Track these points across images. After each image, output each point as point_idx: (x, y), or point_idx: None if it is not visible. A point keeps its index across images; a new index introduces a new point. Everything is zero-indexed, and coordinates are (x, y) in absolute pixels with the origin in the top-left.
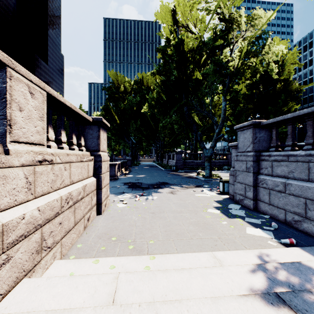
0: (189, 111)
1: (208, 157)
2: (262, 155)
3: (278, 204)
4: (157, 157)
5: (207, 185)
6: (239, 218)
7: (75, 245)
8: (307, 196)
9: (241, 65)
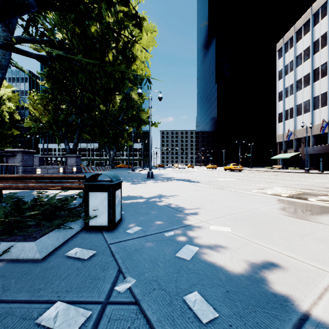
0: None
1: None
2: None
3: None
4: None
5: None
6: None
7: None
8: None
9: None
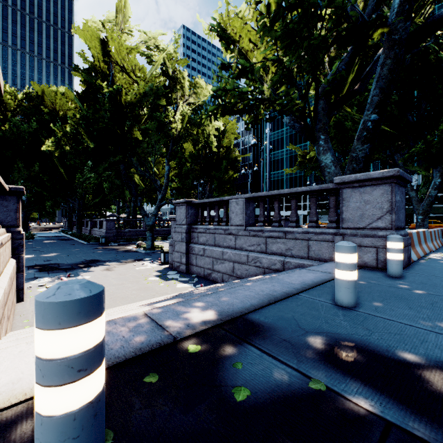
0: (126, 169)
1: (150, 226)
2: (193, 228)
3: (201, 264)
4: (70, 224)
5: (149, 257)
6: (174, 279)
7: (15, 325)
8: (213, 256)
9: (184, 131)
